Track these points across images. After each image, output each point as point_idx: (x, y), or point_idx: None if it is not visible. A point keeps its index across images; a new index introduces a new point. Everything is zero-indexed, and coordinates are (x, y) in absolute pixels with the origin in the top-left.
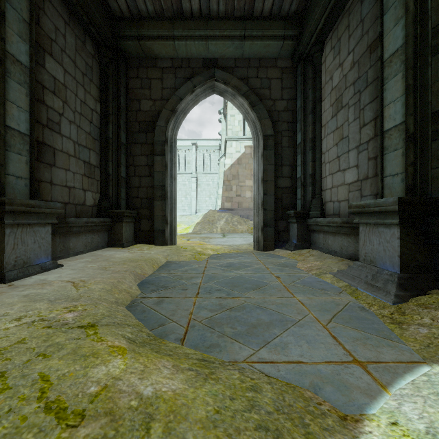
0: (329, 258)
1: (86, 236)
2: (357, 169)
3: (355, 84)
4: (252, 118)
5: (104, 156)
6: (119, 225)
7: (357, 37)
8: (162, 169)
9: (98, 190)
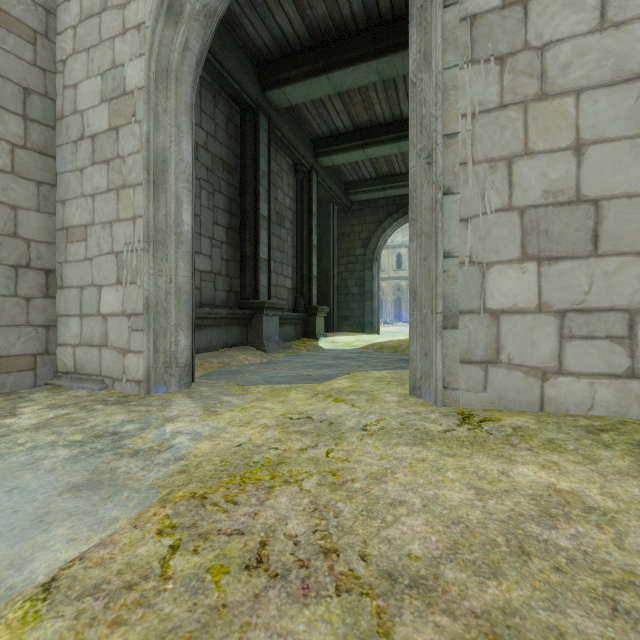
0: (224, 353)
1: None
2: (210, 260)
3: (209, 173)
4: (204, 41)
5: None
6: None
7: (211, 129)
8: None
9: None
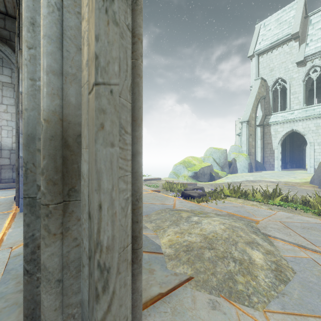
0: None
1: (289, 166)
2: None
3: None
4: None
5: (290, 153)
6: (293, 164)
7: None
8: (302, 154)
9: (289, 159)
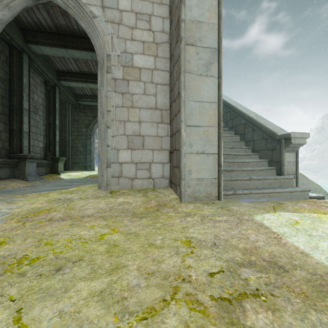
0: (0, 183)
1: None
2: None
3: None
4: None
5: None
6: None
7: None
8: None
9: None
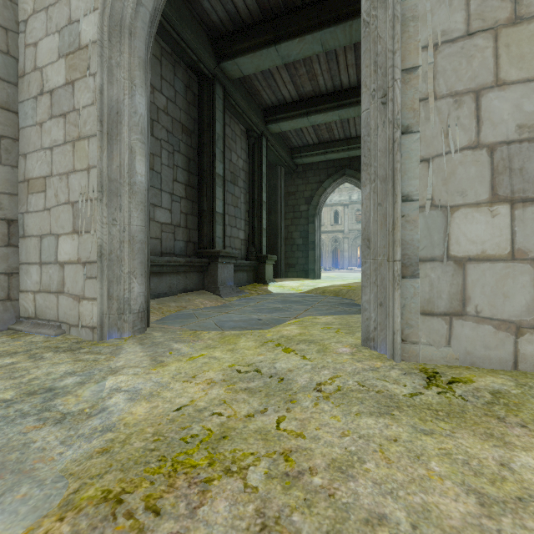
0: (182, 298)
1: None
2: (170, 213)
3: (169, 135)
4: None
5: None
6: None
7: (171, 95)
8: None
9: None
